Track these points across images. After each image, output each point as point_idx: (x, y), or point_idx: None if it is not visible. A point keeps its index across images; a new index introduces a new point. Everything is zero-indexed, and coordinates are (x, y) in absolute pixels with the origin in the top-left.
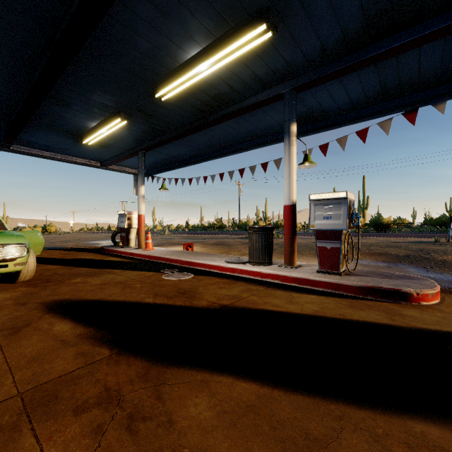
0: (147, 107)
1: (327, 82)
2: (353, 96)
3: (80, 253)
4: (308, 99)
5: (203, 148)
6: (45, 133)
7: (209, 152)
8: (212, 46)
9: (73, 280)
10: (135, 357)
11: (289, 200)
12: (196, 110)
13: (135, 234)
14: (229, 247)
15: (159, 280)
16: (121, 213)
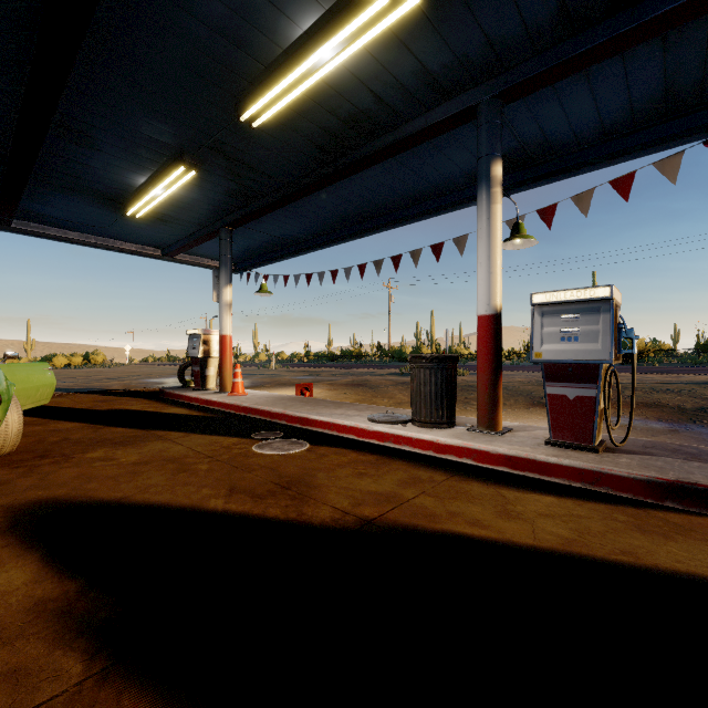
0: (229, 144)
1: (561, 83)
2: (607, 111)
3: (124, 400)
4: (522, 121)
5: (329, 222)
6: (64, 197)
7: (340, 230)
8: (342, 5)
9: (90, 452)
10: (141, 688)
11: (488, 305)
12: (316, 148)
13: (216, 368)
14: (374, 390)
15: (246, 454)
16: (192, 333)
